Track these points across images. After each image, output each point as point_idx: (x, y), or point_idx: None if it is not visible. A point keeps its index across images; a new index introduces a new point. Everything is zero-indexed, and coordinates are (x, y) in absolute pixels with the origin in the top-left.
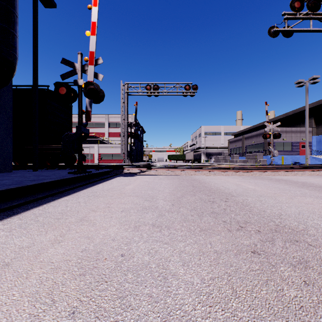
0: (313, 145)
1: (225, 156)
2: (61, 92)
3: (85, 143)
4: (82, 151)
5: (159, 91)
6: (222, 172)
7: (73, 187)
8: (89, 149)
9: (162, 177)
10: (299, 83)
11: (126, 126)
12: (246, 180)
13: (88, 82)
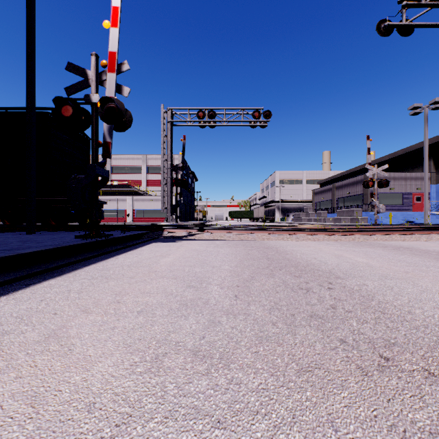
0: (432, 197)
1: (308, 212)
2: (64, 113)
3: (114, 194)
4: (97, 204)
5: (216, 120)
6: (309, 235)
7: (74, 260)
8: (119, 202)
9: (219, 244)
10: (414, 108)
11: (169, 170)
12: (348, 249)
13: (105, 98)
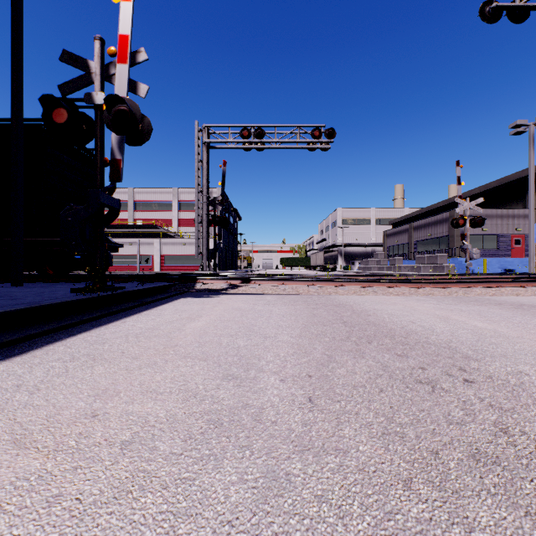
0: (535, 239)
1: (379, 259)
2: (56, 119)
3: (138, 237)
4: (103, 245)
5: (265, 141)
6: (389, 288)
7: (55, 327)
8: (144, 247)
9: (271, 300)
10: (517, 127)
11: (205, 204)
12: (451, 307)
13: (113, 97)
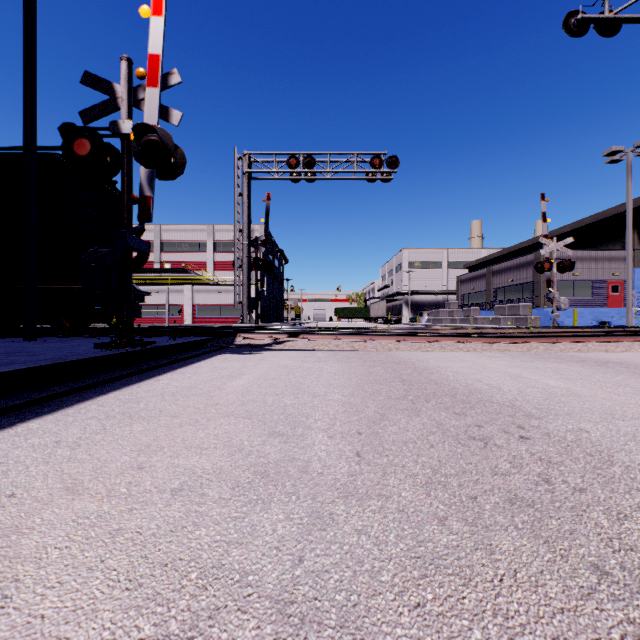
0: (636, 286)
1: (452, 309)
2: (78, 150)
3: (165, 283)
4: (130, 294)
5: (316, 171)
6: (459, 343)
7: (83, 385)
8: (173, 295)
9: (322, 356)
10: (612, 154)
11: (246, 245)
12: (526, 364)
13: (142, 126)
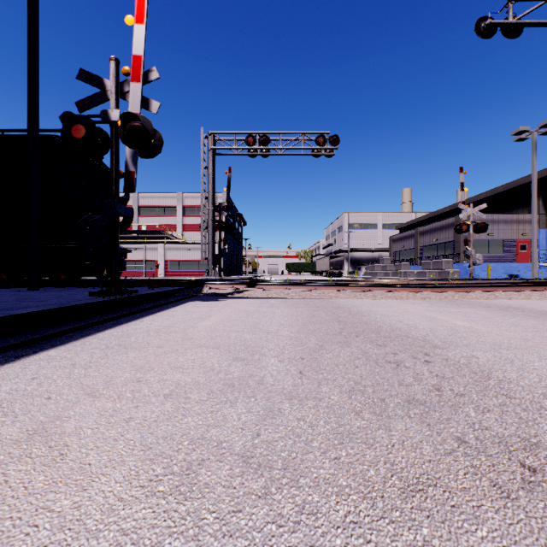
0: (541, 244)
1: (385, 264)
2: (75, 134)
3: (142, 242)
4: (118, 252)
5: (270, 148)
6: (389, 292)
7: (84, 324)
8: (148, 252)
9: (275, 303)
10: (520, 133)
11: (211, 210)
12: (441, 309)
13: (128, 114)
